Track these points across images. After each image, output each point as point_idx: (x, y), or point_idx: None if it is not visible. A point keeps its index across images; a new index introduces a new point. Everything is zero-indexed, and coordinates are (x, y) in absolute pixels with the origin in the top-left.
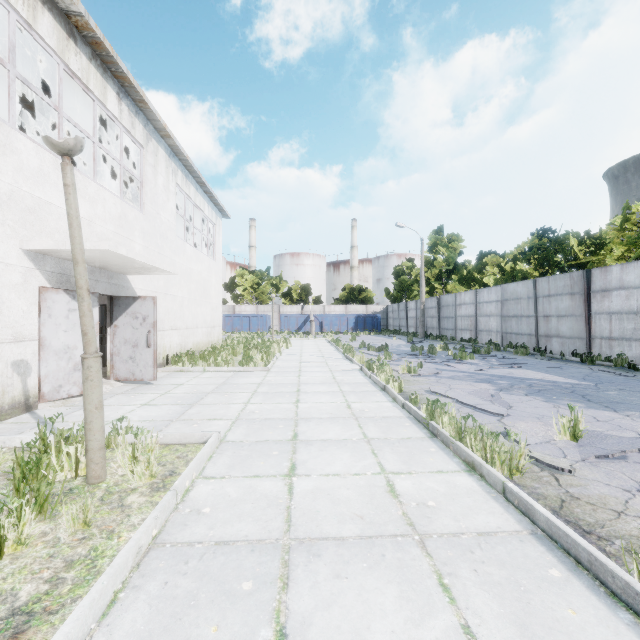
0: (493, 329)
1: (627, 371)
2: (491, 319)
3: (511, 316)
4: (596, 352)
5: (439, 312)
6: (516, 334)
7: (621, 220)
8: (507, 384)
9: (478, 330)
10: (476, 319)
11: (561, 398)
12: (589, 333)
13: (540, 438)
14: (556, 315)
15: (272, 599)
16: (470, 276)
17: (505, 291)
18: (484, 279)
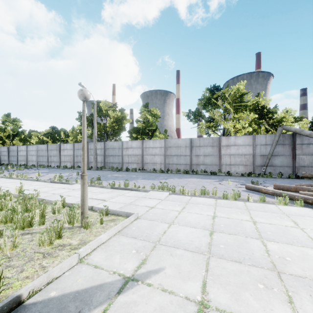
0: (34, 160)
1: (65, 169)
2: (33, 157)
3: (40, 156)
4: (62, 165)
5: (9, 153)
6: (42, 161)
7: (72, 130)
8: (32, 173)
9: (28, 161)
10: (27, 156)
11: (43, 173)
12: (60, 160)
13: (33, 176)
14: (53, 155)
15: None
16: (25, 139)
17: (38, 147)
18: (32, 141)
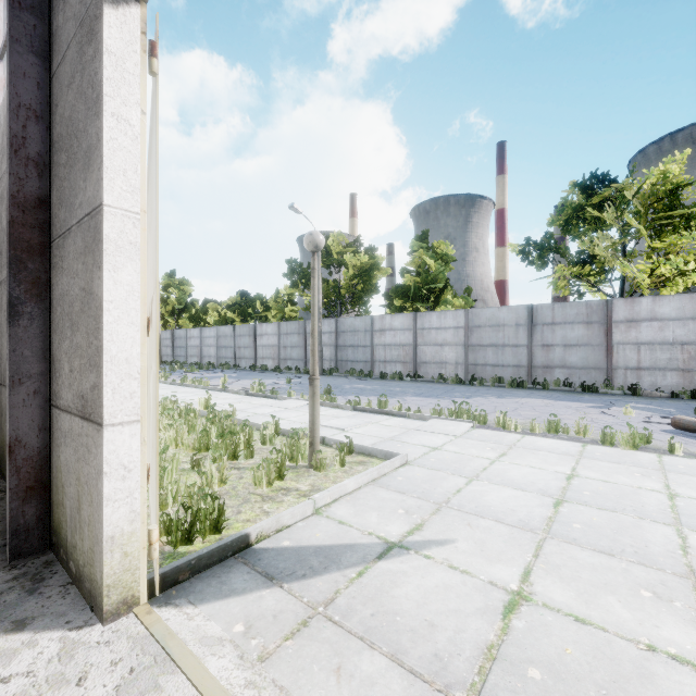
0: (213, 355)
1: (264, 371)
2: (211, 348)
3: (223, 347)
4: (259, 365)
5: (173, 343)
6: (225, 358)
7: (275, 297)
8: (213, 377)
9: (203, 356)
10: (202, 348)
11: (230, 379)
12: (256, 356)
13: (216, 384)
14: (244, 346)
15: (164, 396)
16: (198, 316)
17: (219, 331)
18: (208, 319)
